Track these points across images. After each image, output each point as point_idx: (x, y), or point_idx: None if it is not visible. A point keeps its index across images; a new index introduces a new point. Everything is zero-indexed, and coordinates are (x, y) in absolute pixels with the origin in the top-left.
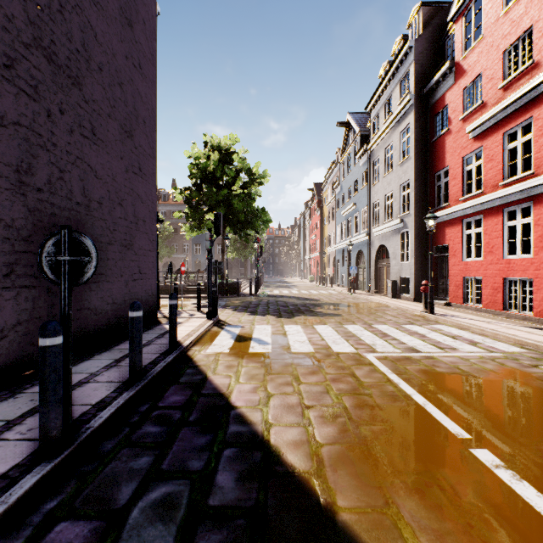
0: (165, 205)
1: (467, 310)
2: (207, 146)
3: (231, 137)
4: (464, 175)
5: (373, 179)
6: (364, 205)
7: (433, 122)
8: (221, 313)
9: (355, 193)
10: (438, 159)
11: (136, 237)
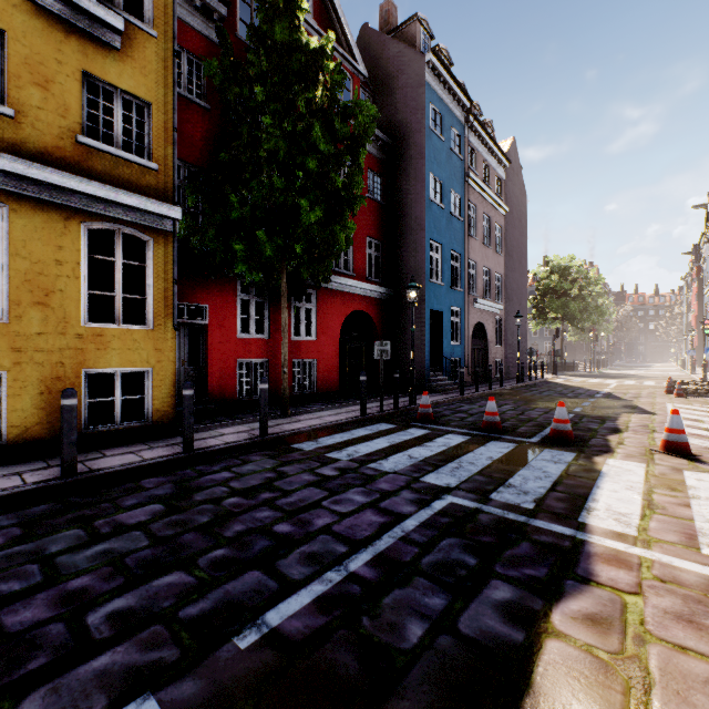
0: None
1: None
2: (549, 264)
3: (568, 257)
4: None
5: None
6: None
7: None
8: (559, 376)
9: None
10: None
11: (522, 342)
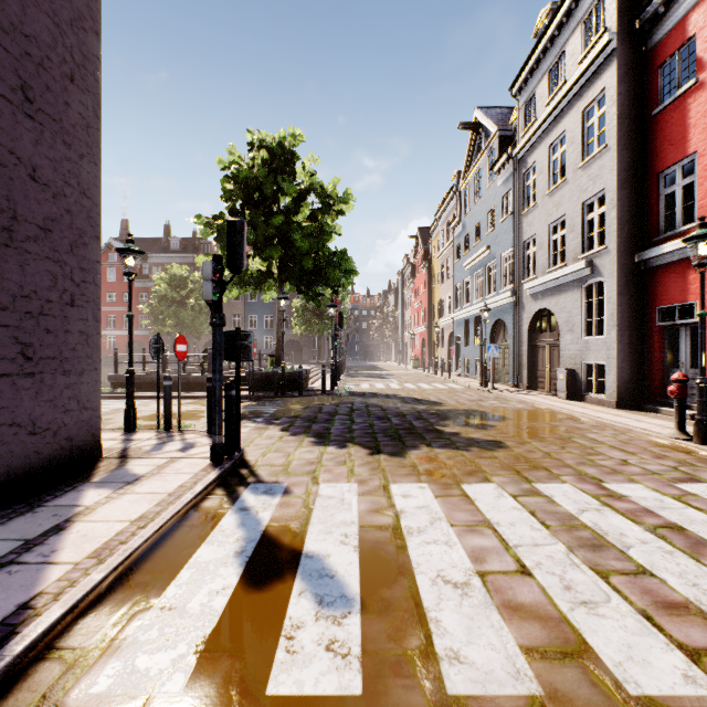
0: None
1: None
2: (253, 150)
3: (291, 133)
4: None
5: (524, 202)
6: (506, 247)
7: (657, 78)
8: (257, 438)
9: (490, 230)
10: (668, 145)
11: (4, 265)
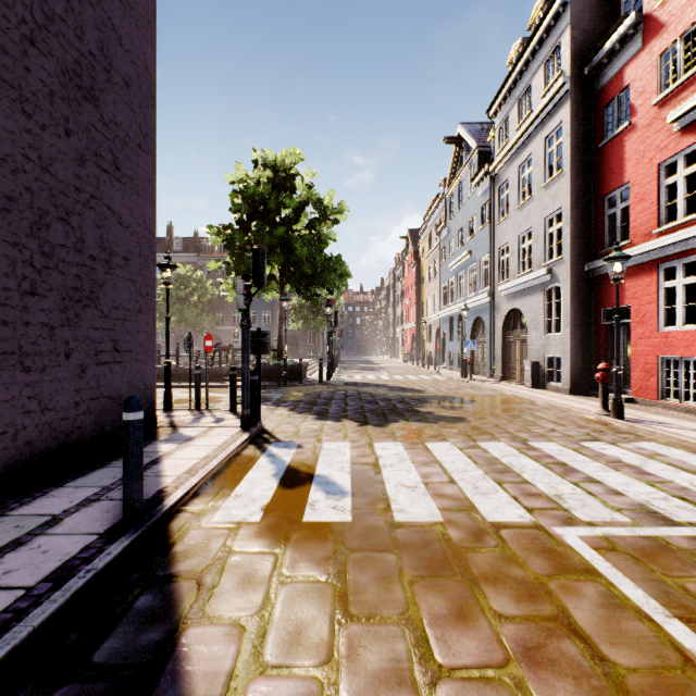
0: (207, 259)
1: (671, 412)
2: (258, 167)
3: (292, 153)
4: (661, 193)
5: (499, 213)
6: (484, 253)
7: (602, 117)
8: (270, 415)
9: (471, 237)
10: (610, 174)
11: (105, 287)
